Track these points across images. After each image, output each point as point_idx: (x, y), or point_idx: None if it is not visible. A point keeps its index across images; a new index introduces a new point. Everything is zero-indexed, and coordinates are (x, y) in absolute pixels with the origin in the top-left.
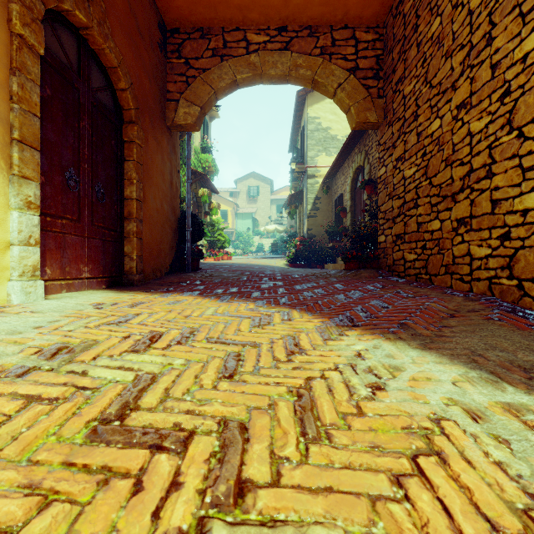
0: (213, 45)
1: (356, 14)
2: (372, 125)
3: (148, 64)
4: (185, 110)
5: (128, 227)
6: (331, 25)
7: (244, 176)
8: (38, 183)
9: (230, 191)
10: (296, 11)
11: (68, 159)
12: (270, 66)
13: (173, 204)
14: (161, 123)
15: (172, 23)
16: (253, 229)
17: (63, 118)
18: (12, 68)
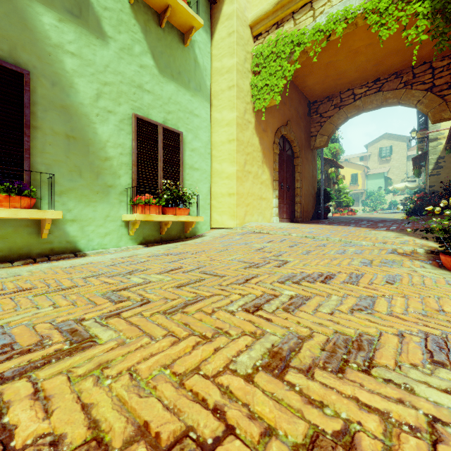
0: (334, 103)
1: (430, 55)
2: (448, 119)
3: (303, 127)
4: (320, 139)
5: (296, 199)
6: (412, 66)
7: (375, 139)
8: (277, 190)
9: (360, 156)
10: (384, 71)
11: (281, 180)
12: (368, 104)
13: (313, 185)
14: (308, 149)
15: (313, 100)
16: (385, 187)
17: (280, 167)
18: (273, 162)
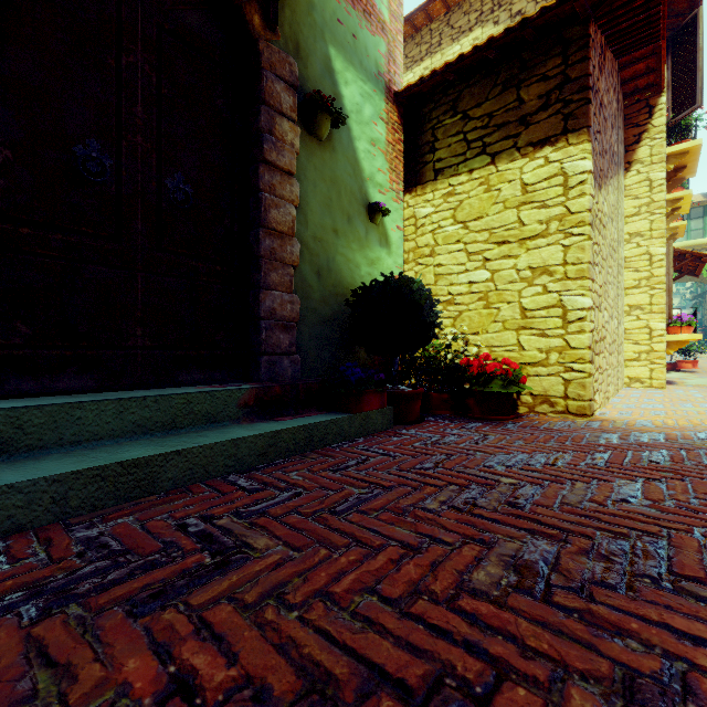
0: None
1: None
2: None
3: None
4: None
5: None
6: None
7: None
8: None
9: None
10: None
11: None
12: (681, 280)
13: None
14: None
15: None
16: None
17: None
18: None
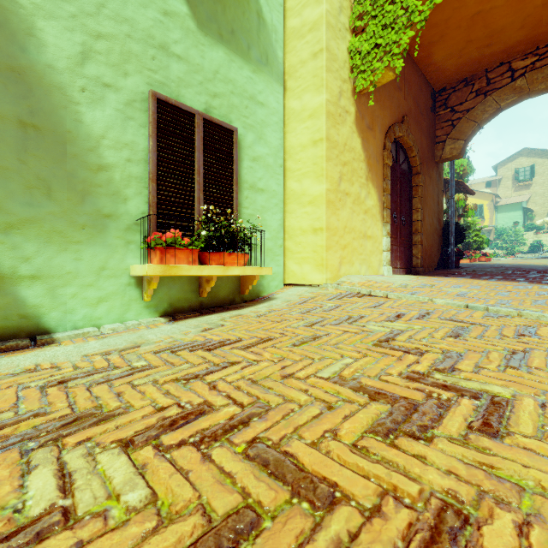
0: (476, 88)
1: None
2: None
3: (425, 129)
4: (451, 147)
5: (415, 238)
6: None
7: (509, 157)
8: (389, 223)
9: (486, 181)
10: None
11: (393, 208)
12: (539, 82)
13: (439, 217)
14: (432, 163)
15: (439, 87)
16: (523, 222)
17: (392, 188)
18: (383, 179)
